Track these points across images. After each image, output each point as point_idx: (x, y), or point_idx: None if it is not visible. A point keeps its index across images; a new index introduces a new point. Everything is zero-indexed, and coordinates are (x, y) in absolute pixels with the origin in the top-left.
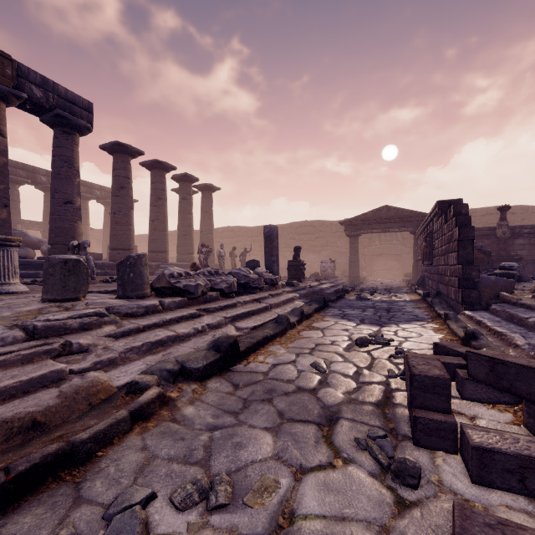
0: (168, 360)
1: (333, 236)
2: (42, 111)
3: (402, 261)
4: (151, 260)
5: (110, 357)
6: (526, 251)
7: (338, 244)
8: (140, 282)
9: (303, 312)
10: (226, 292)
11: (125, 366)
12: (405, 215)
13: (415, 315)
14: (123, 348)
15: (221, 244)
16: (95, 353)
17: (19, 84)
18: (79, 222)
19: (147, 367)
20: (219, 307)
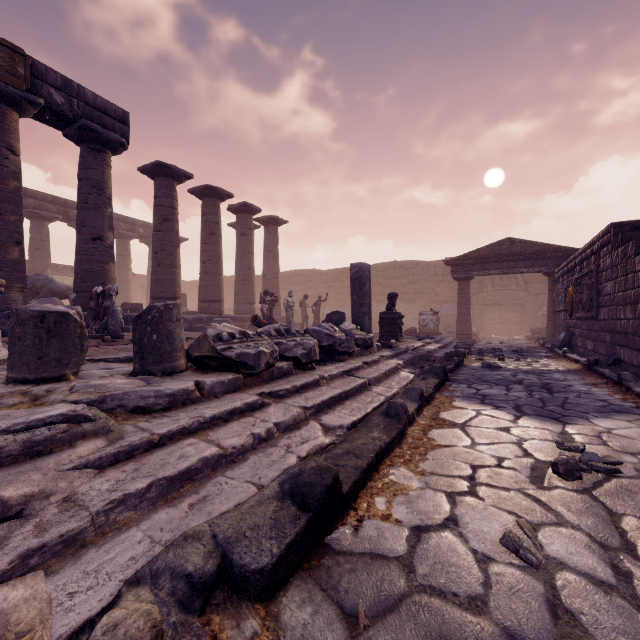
0: (195, 534)
1: (431, 280)
2: (65, 123)
3: (524, 312)
4: (202, 312)
5: (68, 531)
6: None
7: (438, 291)
8: (168, 349)
9: (422, 393)
10: (302, 361)
11: (102, 550)
12: (537, 250)
13: (602, 400)
14: (104, 499)
15: (290, 291)
16: (38, 518)
17: (35, 87)
18: (111, 264)
19: (150, 550)
20: (293, 388)
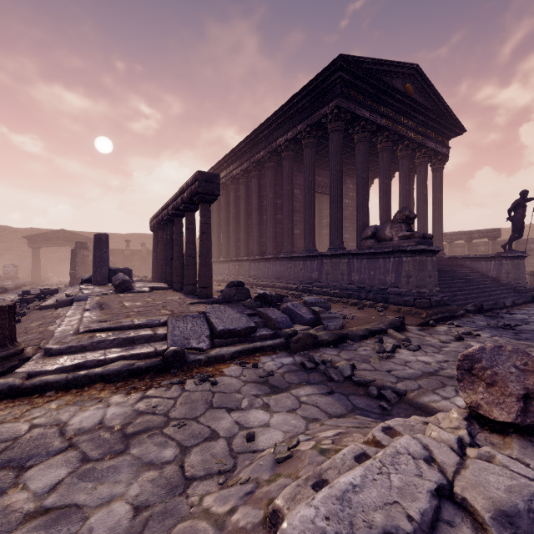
0: None
1: (19, 241)
2: None
3: None
4: None
5: None
6: (139, 262)
7: (25, 249)
8: None
9: None
10: None
11: None
12: (77, 237)
13: None
14: None
15: None
16: None
17: None
18: None
19: None
20: None
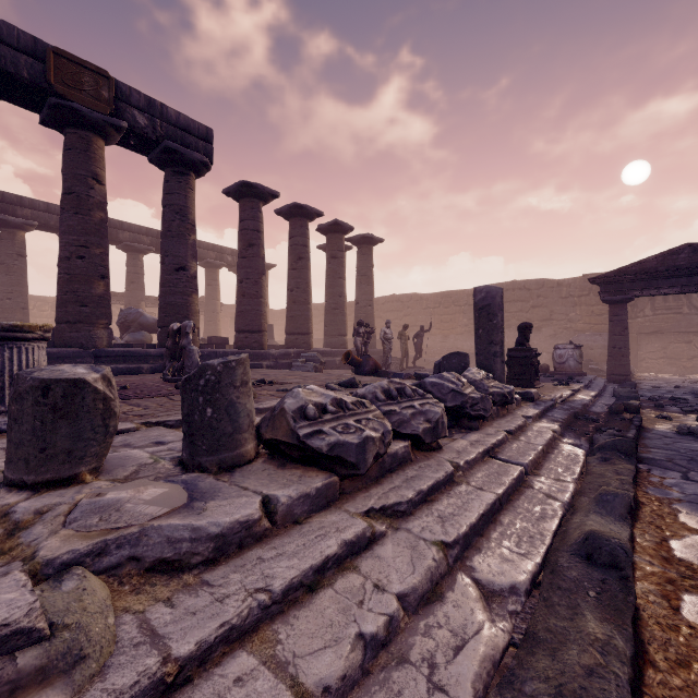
0: None
1: (563, 303)
2: (149, 147)
3: None
4: (289, 345)
5: None
6: None
7: (572, 316)
8: (228, 429)
9: (630, 503)
10: (425, 441)
11: None
12: None
13: None
14: None
15: (387, 321)
16: None
17: (119, 111)
18: (195, 296)
19: None
20: (418, 495)
